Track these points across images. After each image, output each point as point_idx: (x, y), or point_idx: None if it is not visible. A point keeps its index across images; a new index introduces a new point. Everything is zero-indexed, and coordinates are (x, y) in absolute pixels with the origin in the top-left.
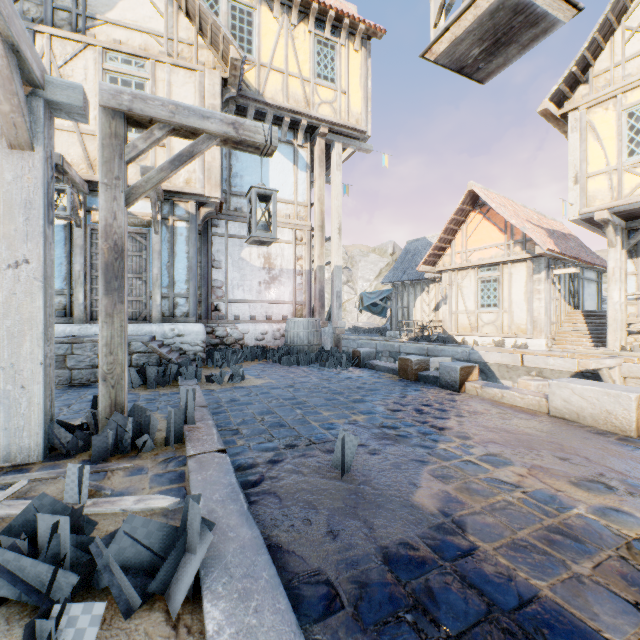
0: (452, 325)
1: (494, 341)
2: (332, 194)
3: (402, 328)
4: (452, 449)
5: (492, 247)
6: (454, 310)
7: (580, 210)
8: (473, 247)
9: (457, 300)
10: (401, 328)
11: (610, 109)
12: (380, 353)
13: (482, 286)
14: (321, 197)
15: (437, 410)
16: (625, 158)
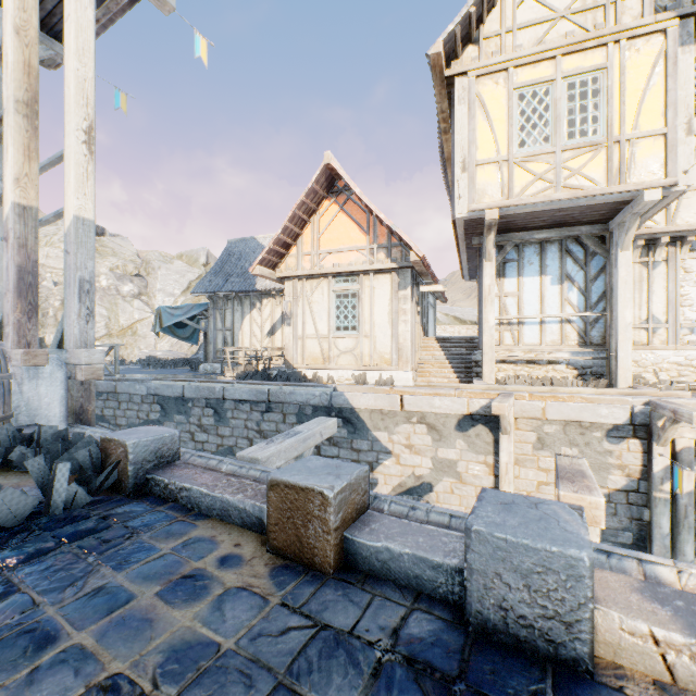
0: (299, 355)
1: (355, 376)
2: (67, 44)
3: (226, 360)
4: None
5: (352, 250)
6: (301, 334)
7: (470, 206)
8: (327, 248)
9: (306, 320)
10: (224, 360)
11: (501, 84)
12: (190, 401)
13: (338, 302)
14: (27, 29)
15: None
16: (516, 148)
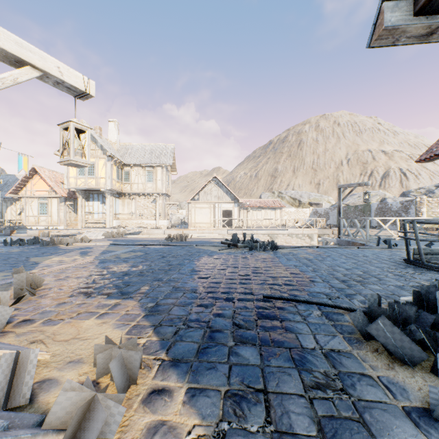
0: (27, 221)
1: (45, 227)
2: None
3: None
4: (1, 239)
5: (45, 191)
6: (28, 215)
7: (68, 187)
8: (37, 189)
9: (29, 211)
10: None
11: None
12: None
13: (41, 205)
14: None
15: (1, 237)
16: (78, 175)
